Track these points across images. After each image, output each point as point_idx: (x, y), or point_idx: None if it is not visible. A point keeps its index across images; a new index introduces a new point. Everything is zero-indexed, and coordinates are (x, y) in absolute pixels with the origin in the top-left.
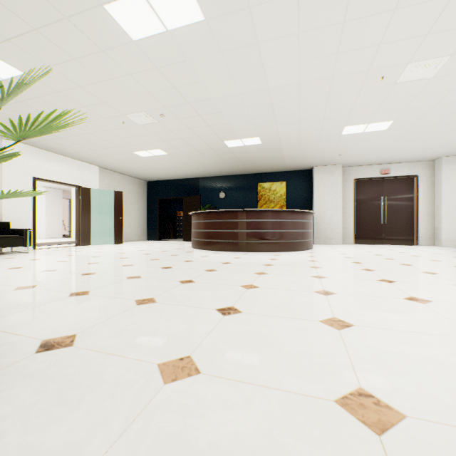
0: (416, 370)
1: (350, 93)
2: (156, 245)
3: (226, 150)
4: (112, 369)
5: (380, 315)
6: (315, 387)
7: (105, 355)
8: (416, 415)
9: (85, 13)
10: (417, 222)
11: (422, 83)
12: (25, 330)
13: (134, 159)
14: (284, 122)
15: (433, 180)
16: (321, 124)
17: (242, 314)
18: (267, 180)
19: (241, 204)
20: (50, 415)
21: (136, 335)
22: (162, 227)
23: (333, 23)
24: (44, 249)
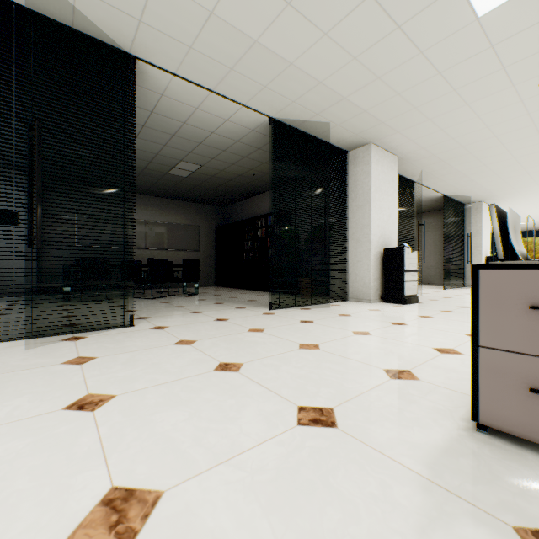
0: None
1: None
2: None
3: None
4: None
5: None
6: None
7: None
8: None
9: None
10: None
11: None
12: None
13: None
14: None
15: None
16: None
17: None
18: (528, 236)
19: None
20: None
21: None
22: None
23: None
24: None
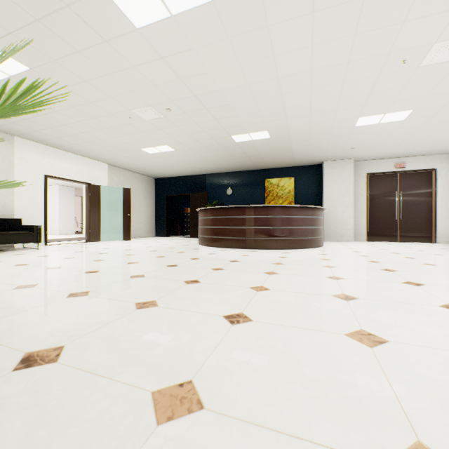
0: None
1: (367, 80)
2: (163, 241)
3: (233, 145)
4: (96, 398)
5: (417, 328)
6: (357, 439)
7: (92, 376)
8: None
9: None
10: (436, 218)
11: (448, 66)
12: (10, 338)
13: (142, 156)
14: (294, 114)
15: None
16: (334, 115)
17: (253, 323)
18: (275, 176)
19: (249, 200)
20: None
21: (131, 348)
22: (169, 224)
23: None
24: (55, 245)
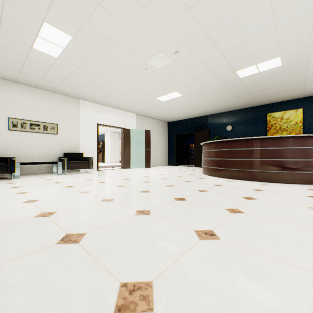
0: None
1: None
2: (173, 170)
3: (236, 82)
4: None
5: None
6: None
7: None
8: None
9: None
10: None
11: None
12: None
13: (157, 104)
14: None
15: None
16: None
17: None
18: (278, 109)
19: (248, 134)
20: None
21: None
22: (178, 156)
23: None
24: (102, 170)
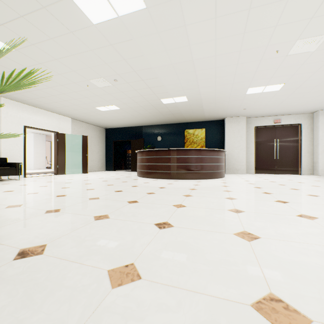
0: (314, 277)
1: (253, 63)
2: (112, 174)
3: (162, 106)
4: (71, 274)
5: (280, 229)
6: (234, 292)
7: (67, 262)
8: (320, 319)
9: (57, 4)
10: (301, 158)
11: (306, 55)
12: (8, 240)
13: (96, 112)
14: (204, 85)
15: (312, 127)
16: (231, 86)
17: (174, 228)
18: (191, 127)
19: (173, 144)
20: (17, 317)
21: (92, 245)
22: (116, 161)
23: (241, 10)
24: (31, 177)
